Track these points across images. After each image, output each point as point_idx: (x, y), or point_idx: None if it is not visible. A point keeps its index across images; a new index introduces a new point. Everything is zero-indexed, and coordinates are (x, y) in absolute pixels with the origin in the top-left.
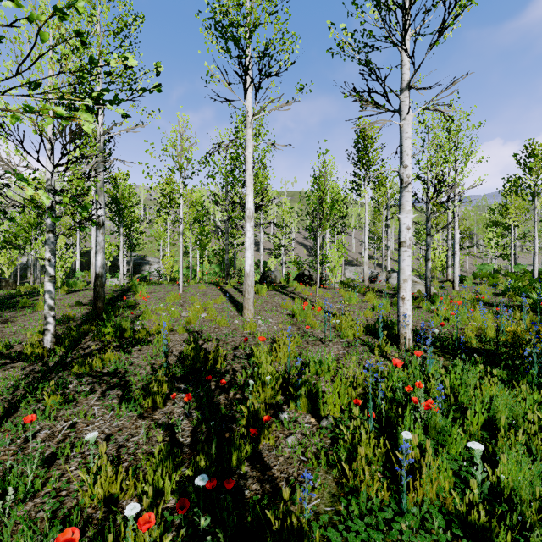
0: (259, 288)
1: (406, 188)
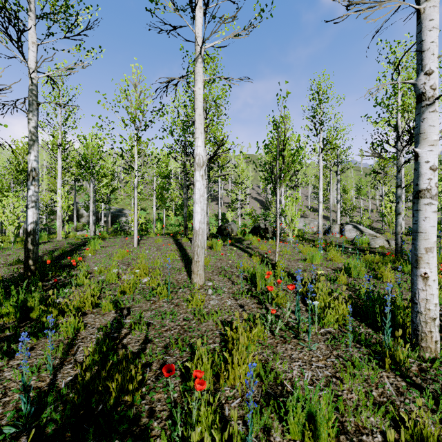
0: (214, 243)
1: (431, 106)
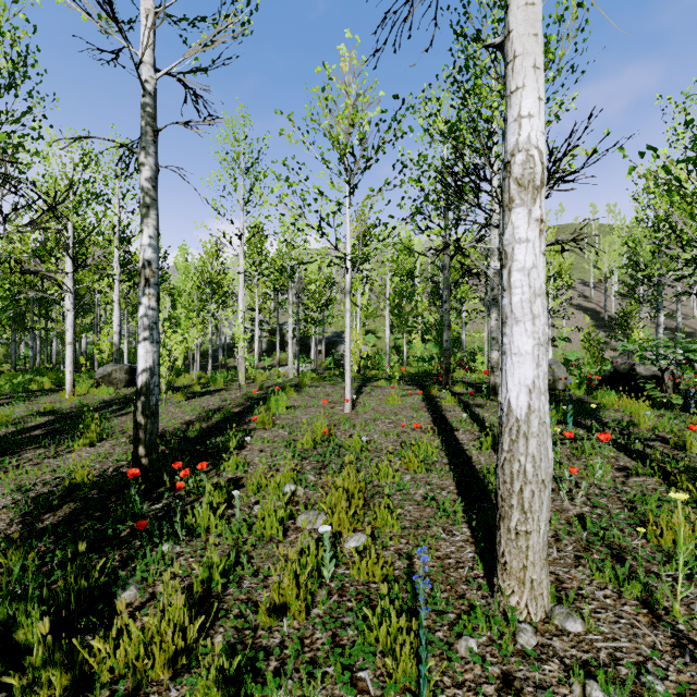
0: None
1: None
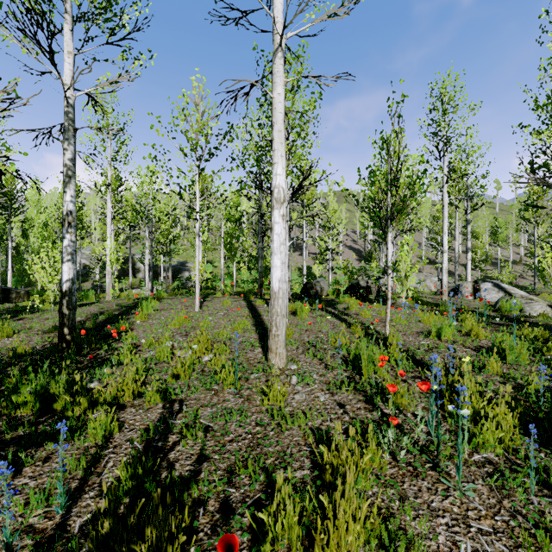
0: (298, 307)
1: None
